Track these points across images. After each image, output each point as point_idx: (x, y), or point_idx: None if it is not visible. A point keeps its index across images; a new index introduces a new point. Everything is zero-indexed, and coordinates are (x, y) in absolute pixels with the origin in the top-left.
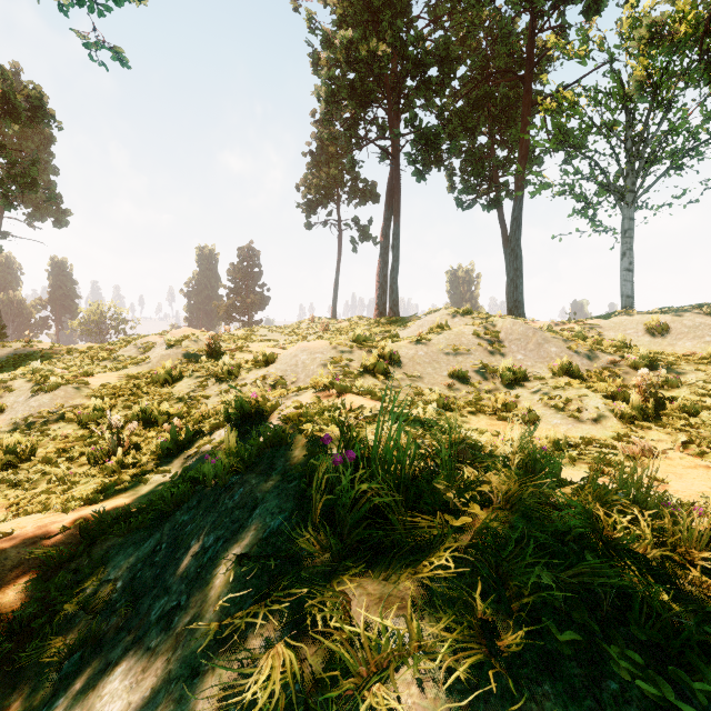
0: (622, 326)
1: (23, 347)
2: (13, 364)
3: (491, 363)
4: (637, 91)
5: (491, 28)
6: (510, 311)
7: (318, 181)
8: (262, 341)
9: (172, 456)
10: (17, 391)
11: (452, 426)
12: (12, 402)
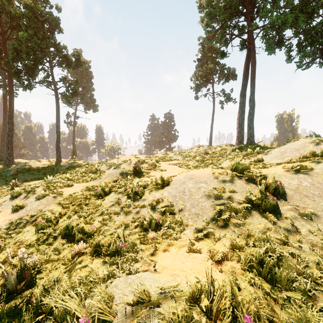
0: None
1: (72, 163)
2: (63, 172)
3: None
4: None
5: None
6: None
7: (201, 73)
8: (170, 160)
9: None
10: (36, 194)
11: None
12: (30, 202)
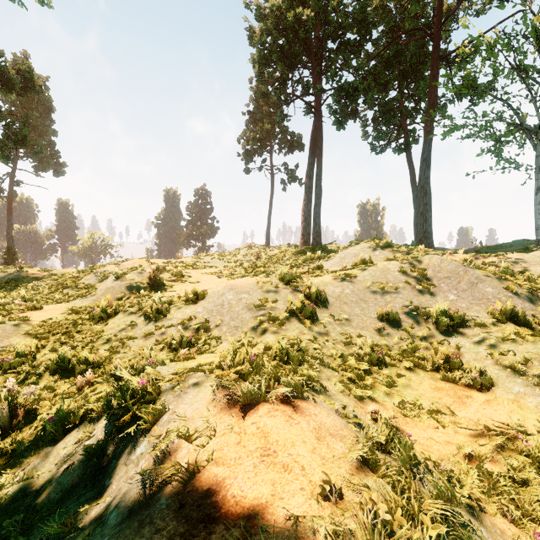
0: None
1: (16, 272)
2: (0, 289)
3: (422, 304)
4: None
5: None
6: (420, 241)
7: (254, 134)
8: (206, 267)
9: (56, 440)
10: None
11: (439, 493)
12: None
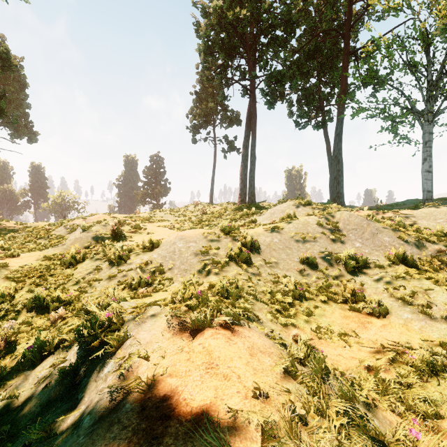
0: (432, 216)
1: None
2: None
3: (334, 250)
4: (444, 32)
5: (319, 3)
6: (334, 200)
7: (200, 111)
8: (160, 221)
9: (34, 365)
10: None
11: (342, 392)
12: None
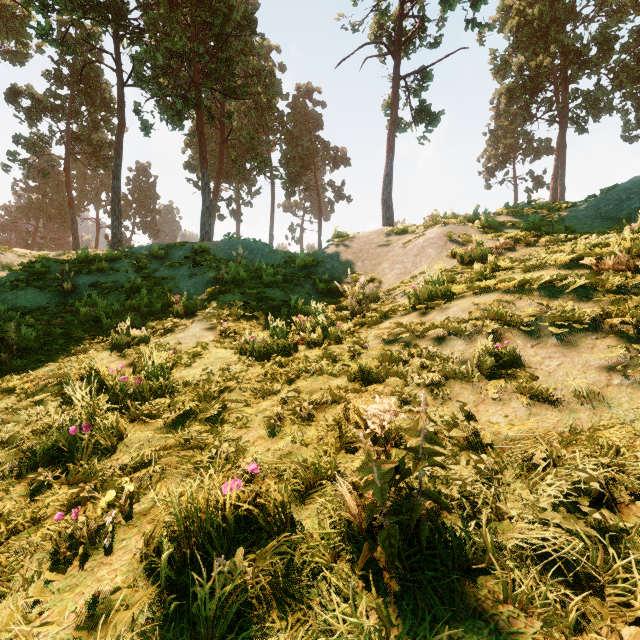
0: None
1: None
2: None
3: None
4: None
5: None
6: None
7: (496, 152)
8: None
9: None
10: None
11: None
12: None
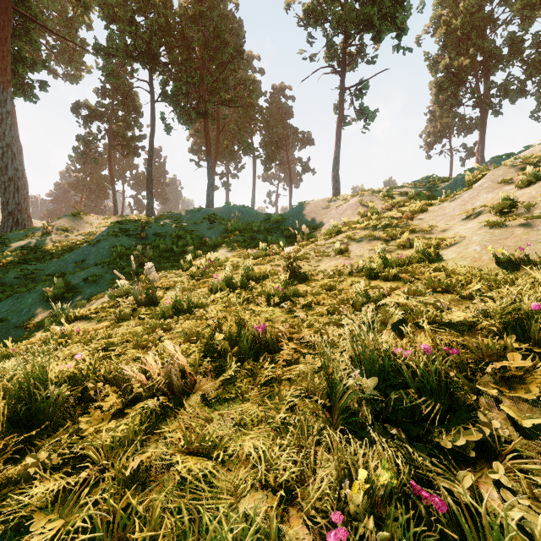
0: None
1: None
2: None
3: None
4: None
5: None
6: None
7: (434, 129)
8: None
9: None
10: None
11: None
12: None
